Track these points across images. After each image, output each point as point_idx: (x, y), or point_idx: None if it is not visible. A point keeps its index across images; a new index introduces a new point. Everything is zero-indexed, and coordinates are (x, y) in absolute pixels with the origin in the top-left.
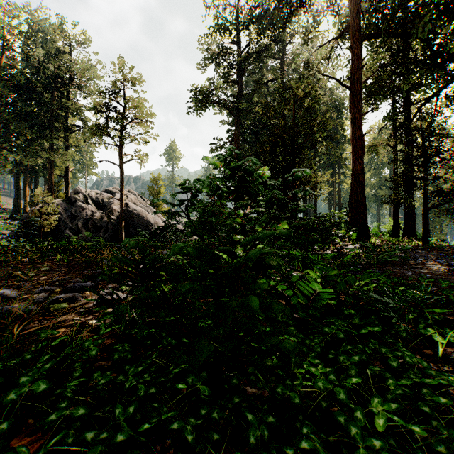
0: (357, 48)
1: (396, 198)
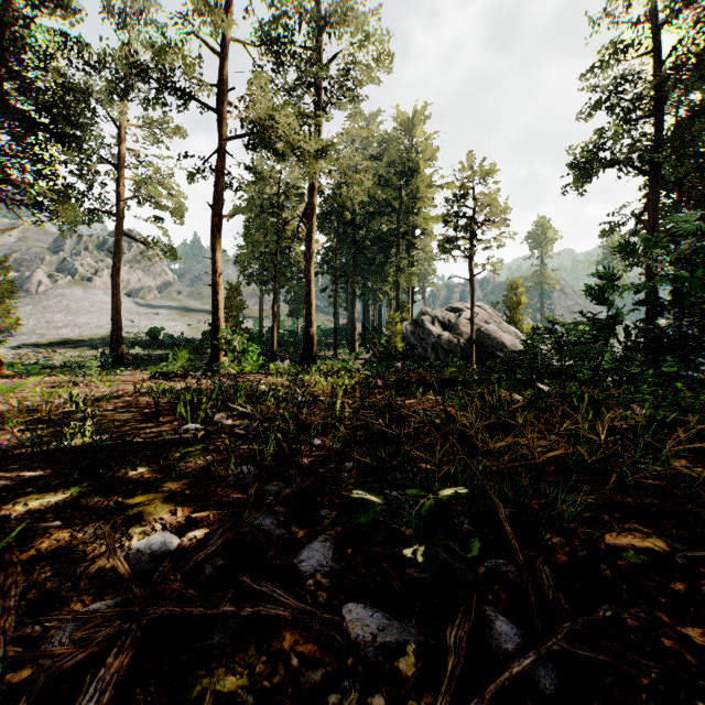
0: None
1: None
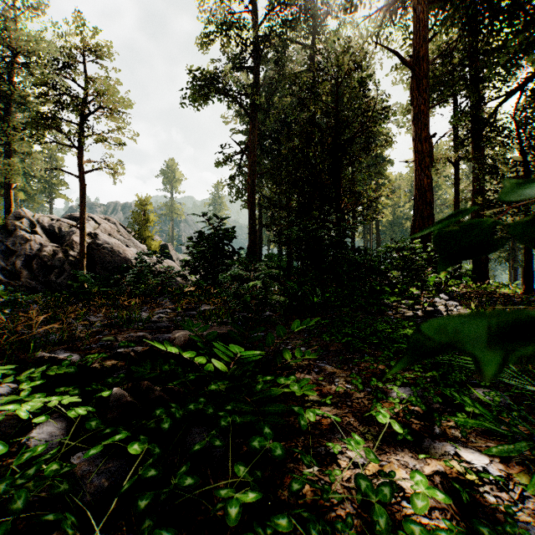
0: (422, 12)
1: None
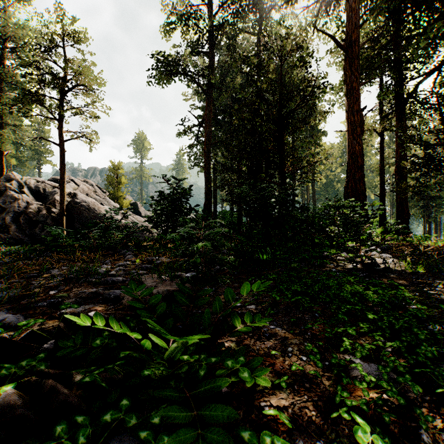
0: (354, 2)
1: (382, 191)
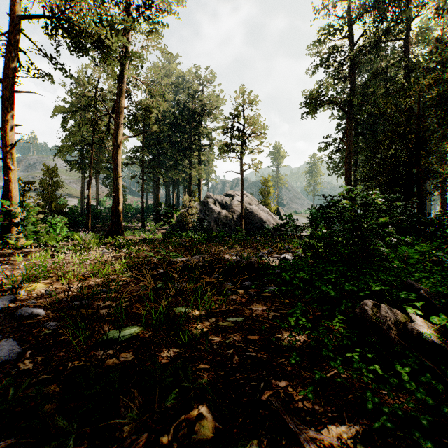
0: None
1: None
